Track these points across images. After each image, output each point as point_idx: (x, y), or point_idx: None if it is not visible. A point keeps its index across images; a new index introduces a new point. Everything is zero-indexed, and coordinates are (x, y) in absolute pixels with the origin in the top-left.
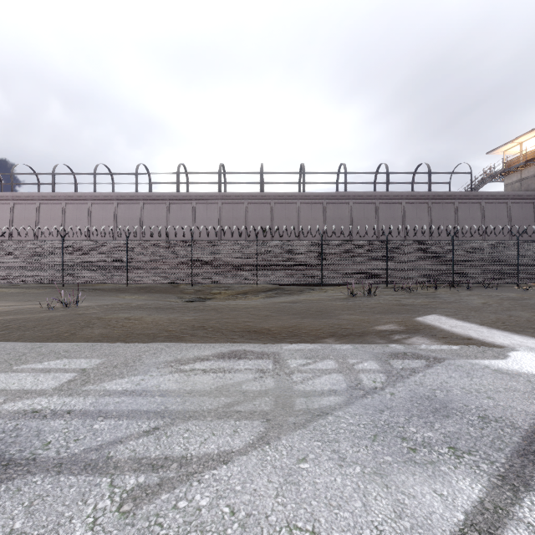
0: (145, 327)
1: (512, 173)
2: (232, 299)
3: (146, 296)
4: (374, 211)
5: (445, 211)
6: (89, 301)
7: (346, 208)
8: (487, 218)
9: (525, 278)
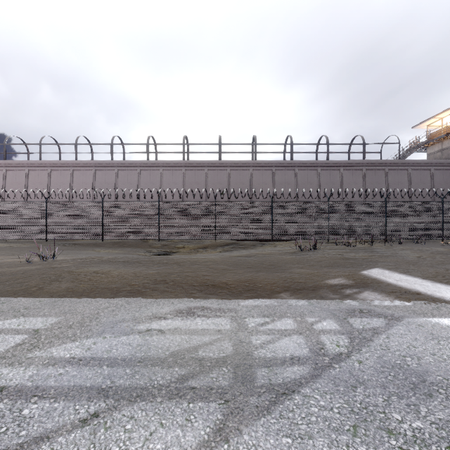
0: (110, 281)
1: (434, 144)
2: (194, 253)
3: (119, 250)
4: (316, 176)
5: (377, 177)
6: (66, 255)
7: (292, 174)
8: (413, 183)
9: (448, 234)
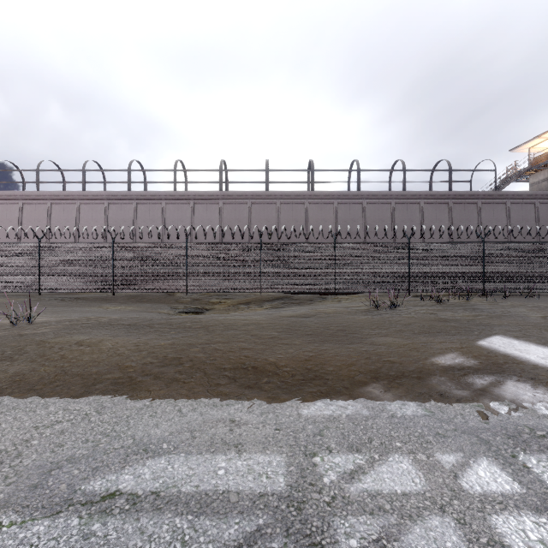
0: (92, 360)
1: (539, 171)
2: (233, 310)
3: (135, 306)
4: (389, 211)
5: (468, 212)
6: (55, 314)
7: (359, 209)
8: (513, 220)
9: None
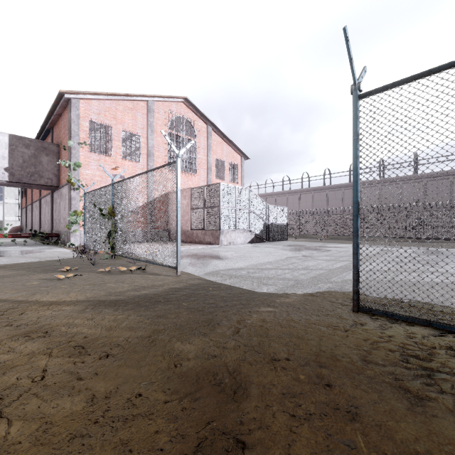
0: None
1: None
2: None
3: None
4: None
5: None
6: None
7: None
8: None
9: None
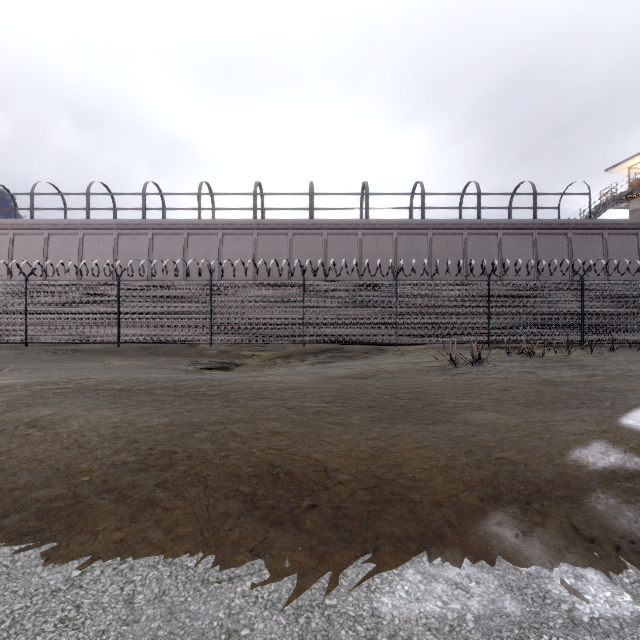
0: (33, 456)
1: None
2: (269, 365)
3: (145, 360)
4: (460, 244)
5: (556, 245)
6: (32, 373)
7: (424, 241)
8: (611, 254)
9: None
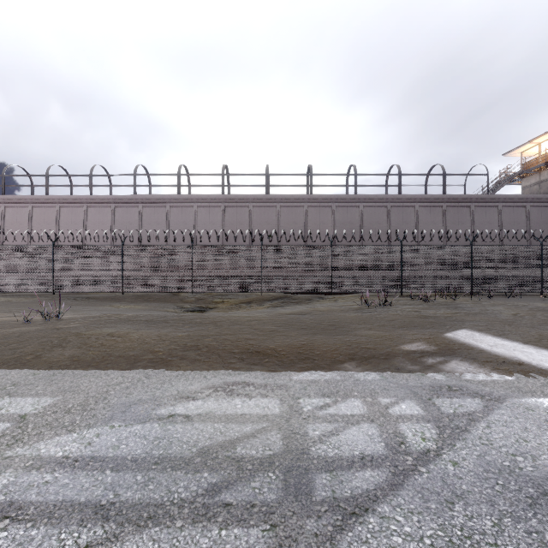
0: (127, 346)
1: (531, 175)
2: (235, 309)
3: (143, 305)
4: (385, 214)
5: (461, 215)
6: (76, 312)
7: (356, 212)
8: (505, 222)
9: None
